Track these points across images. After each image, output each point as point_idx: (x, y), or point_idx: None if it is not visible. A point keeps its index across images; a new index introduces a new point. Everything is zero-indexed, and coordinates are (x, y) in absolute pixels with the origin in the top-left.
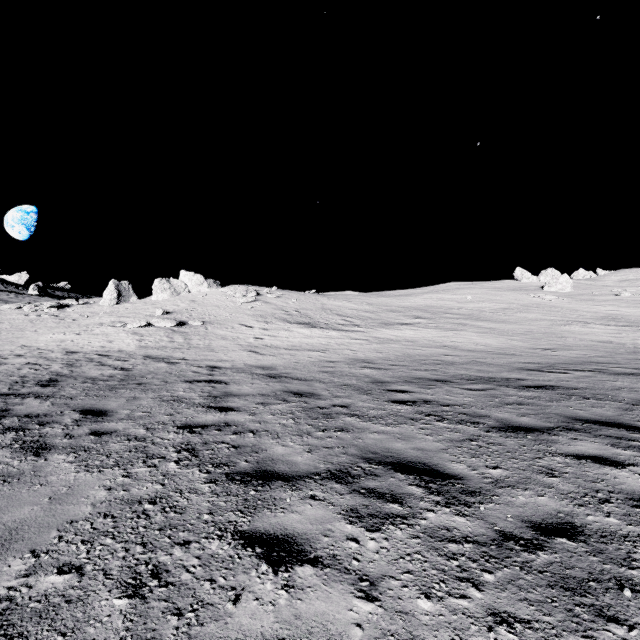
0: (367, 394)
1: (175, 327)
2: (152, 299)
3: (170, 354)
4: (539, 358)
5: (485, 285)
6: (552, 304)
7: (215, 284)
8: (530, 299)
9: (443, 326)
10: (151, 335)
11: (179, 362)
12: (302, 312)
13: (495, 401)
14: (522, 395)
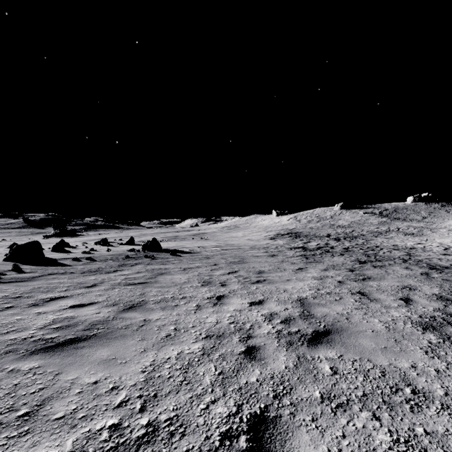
0: None
1: None
2: None
3: None
4: None
5: None
6: None
7: None
8: None
9: None
10: None
11: None
12: None
13: None
14: None
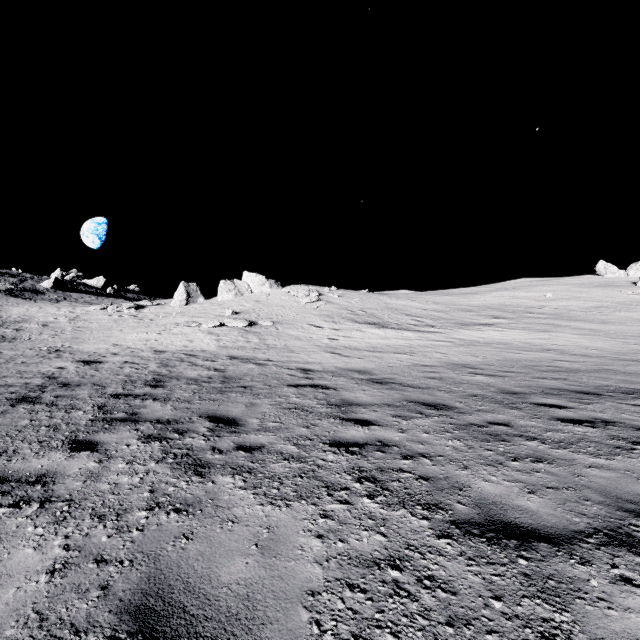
0: (515, 408)
1: (246, 327)
2: (218, 300)
3: (253, 355)
4: None
5: (561, 281)
6: None
7: (276, 284)
8: (625, 296)
9: (531, 327)
10: (226, 335)
11: (266, 363)
12: (368, 312)
13: None
14: None
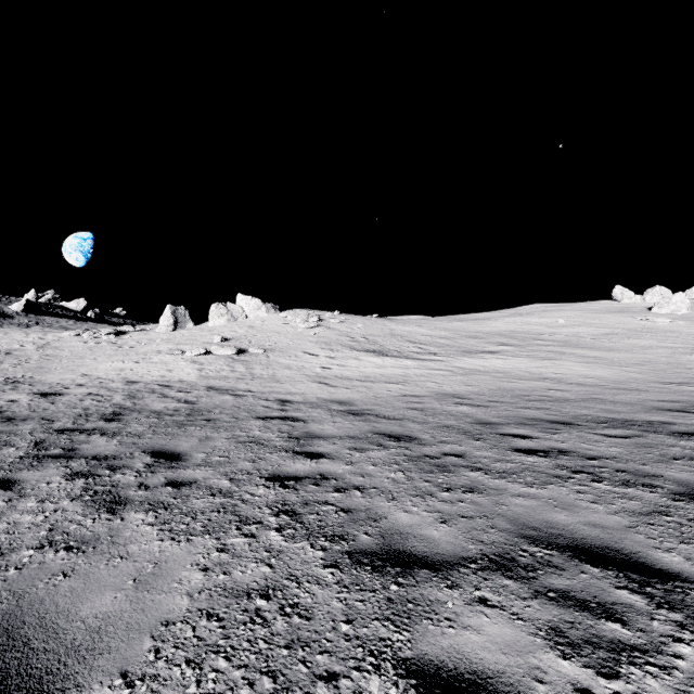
0: (479, 439)
1: (235, 355)
2: (209, 325)
3: (234, 385)
4: (674, 395)
5: (577, 307)
6: (667, 328)
7: (273, 308)
8: (637, 322)
9: (536, 354)
10: (211, 364)
11: (245, 394)
12: (370, 339)
13: (654, 453)
14: (686, 446)
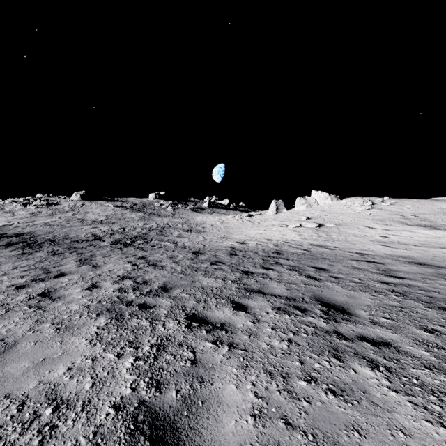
0: None
1: (316, 227)
2: (295, 210)
3: (324, 244)
4: None
5: None
6: None
7: (336, 198)
8: None
9: None
10: (304, 232)
11: (334, 249)
12: (420, 216)
13: None
14: None
